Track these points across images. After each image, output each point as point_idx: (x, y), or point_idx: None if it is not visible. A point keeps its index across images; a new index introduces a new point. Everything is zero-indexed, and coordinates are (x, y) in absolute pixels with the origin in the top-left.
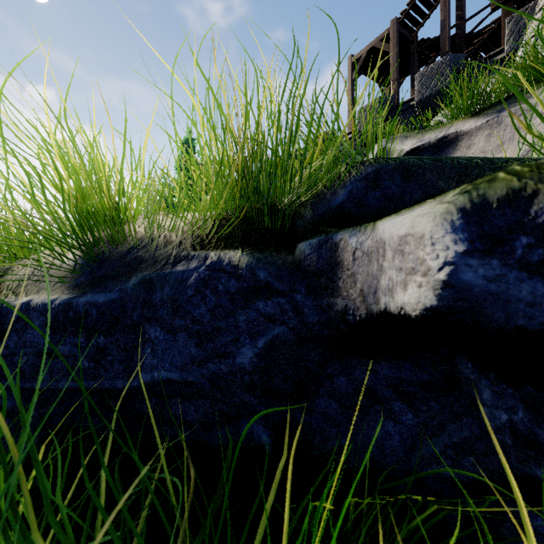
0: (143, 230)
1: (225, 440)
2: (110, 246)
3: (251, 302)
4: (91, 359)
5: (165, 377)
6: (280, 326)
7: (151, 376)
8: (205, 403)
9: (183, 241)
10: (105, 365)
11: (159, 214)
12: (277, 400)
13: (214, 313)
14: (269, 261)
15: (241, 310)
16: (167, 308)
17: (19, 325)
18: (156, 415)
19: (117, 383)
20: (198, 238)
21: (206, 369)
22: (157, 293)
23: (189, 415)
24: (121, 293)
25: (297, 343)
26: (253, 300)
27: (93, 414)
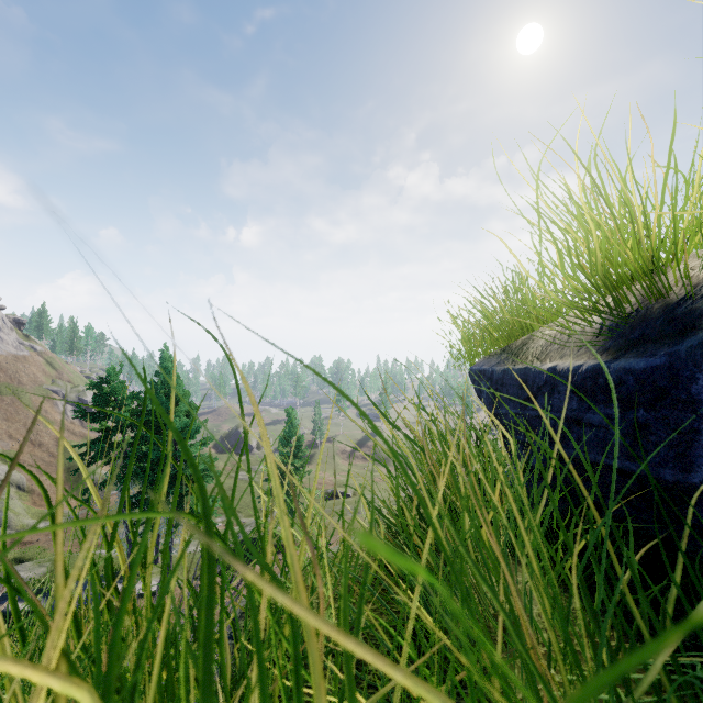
0: (699, 273)
1: None
2: (646, 301)
3: None
4: (626, 435)
5: None
6: None
7: None
8: None
9: None
10: (646, 446)
11: None
12: None
13: None
14: None
15: None
16: None
17: (545, 389)
18: None
19: (664, 473)
20: None
21: None
22: None
23: None
24: (668, 358)
25: None
26: None
27: (627, 503)
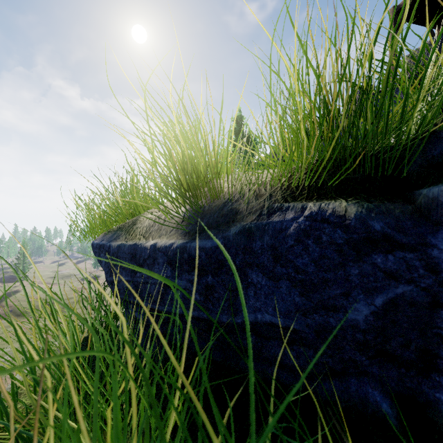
0: (232, 187)
1: (333, 396)
2: (208, 200)
3: (364, 255)
4: (201, 293)
5: (268, 321)
6: (405, 285)
7: (254, 317)
8: (307, 351)
9: (272, 194)
10: (213, 301)
11: (257, 170)
12: (393, 365)
13: (319, 263)
14: (383, 210)
15: (353, 263)
16: (268, 255)
17: (149, 261)
18: (255, 351)
19: (222, 317)
20: (287, 190)
21: (311, 319)
22: (257, 241)
23: (288, 359)
24: (224, 240)
25: (428, 306)
26: (367, 253)
27: (201, 338)
